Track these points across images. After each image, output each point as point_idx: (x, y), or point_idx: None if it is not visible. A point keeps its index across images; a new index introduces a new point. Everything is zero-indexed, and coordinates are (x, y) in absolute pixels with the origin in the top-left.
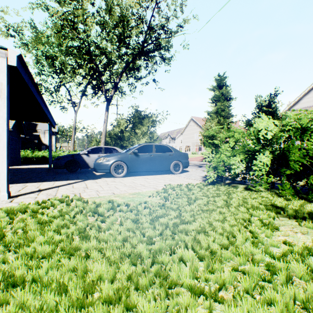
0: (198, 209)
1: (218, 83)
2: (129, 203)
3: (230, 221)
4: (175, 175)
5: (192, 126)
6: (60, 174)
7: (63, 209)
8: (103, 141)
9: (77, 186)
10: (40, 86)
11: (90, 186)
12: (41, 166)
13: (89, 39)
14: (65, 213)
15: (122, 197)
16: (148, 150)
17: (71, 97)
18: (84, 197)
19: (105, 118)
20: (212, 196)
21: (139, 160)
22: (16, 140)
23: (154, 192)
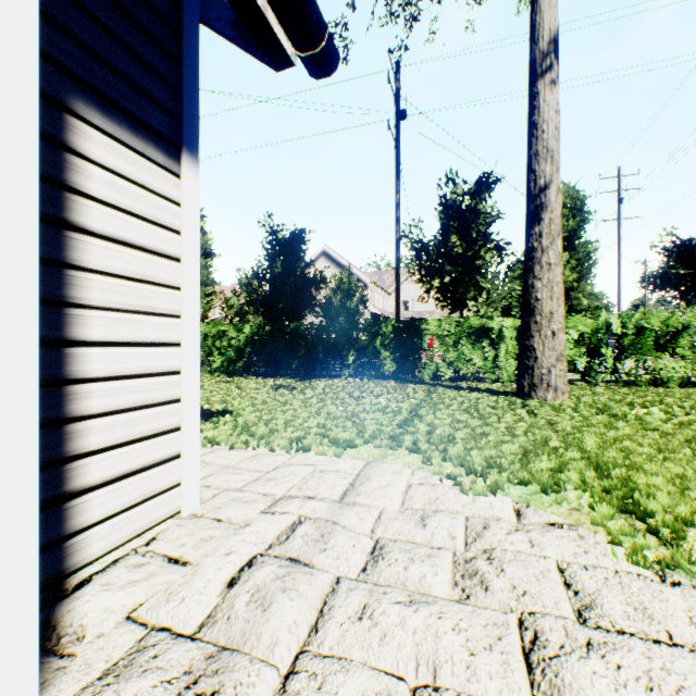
0: None
1: None
2: None
3: None
4: None
5: None
6: None
7: None
8: None
9: None
10: None
11: None
12: None
13: None
14: None
15: None
16: None
17: None
18: None
19: None
20: None
21: None
22: None
23: None
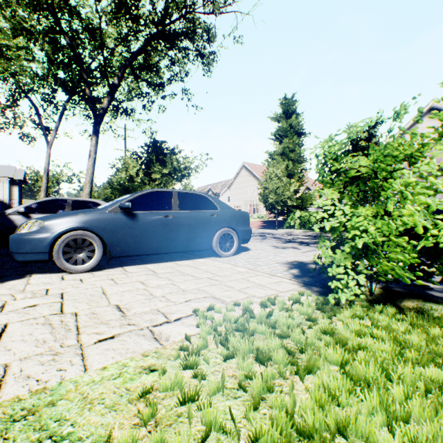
0: None
1: (285, 109)
2: None
3: None
4: (224, 260)
5: (244, 176)
6: None
7: None
8: (88, 191)
9: None
10: None
11: None
12: None
13: None
14: None
15: None
16: (161, 204)
17: (39, 117)
18: None
19: (91, 148)
20: None
21: (136, 227)
22: None
23: (136, 389)
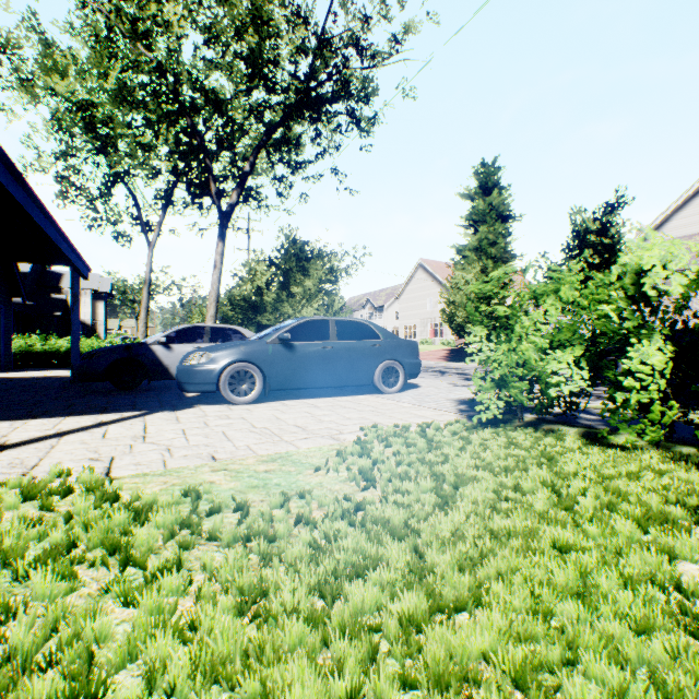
0: (477, 527)
1: (482, 181)
2: (250, 498)
3: (615, 596)
4: (387, 396)
5: (421, 281)
6: (93, 395)
7: (5, 537)
8: (213, 312)
9: (118, 431)
10: (66, 183)
11: (156, 431)
12: (60, 373)
13: (177, 67)
14: (1, 557)
15: (234, 474)
16: (318, 335)
17: (139, 209)
18: (119, 473)
19: (217, 257)
20: (503, 468)
21: (294, 360)
22: (0, 310)
23: (332, 454)
